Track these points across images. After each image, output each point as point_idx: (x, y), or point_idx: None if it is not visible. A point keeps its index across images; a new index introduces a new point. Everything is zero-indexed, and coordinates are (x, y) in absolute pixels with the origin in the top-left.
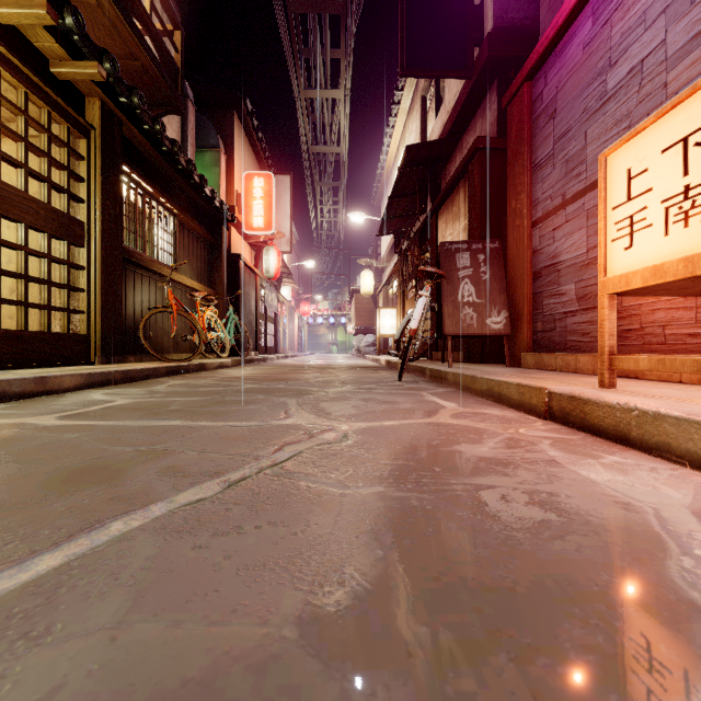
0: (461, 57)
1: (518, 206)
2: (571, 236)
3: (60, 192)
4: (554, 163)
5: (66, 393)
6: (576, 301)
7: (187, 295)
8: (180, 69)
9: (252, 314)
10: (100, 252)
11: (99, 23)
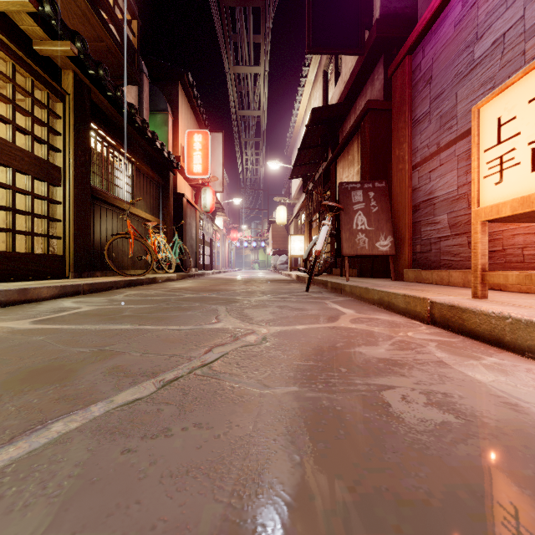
0: (355, 38)
1: (401, 153)
2: (444, 176)
3: (41, 143)
4: (430, 119)
5: (43, 301)
6: (448, 228)
7: (142, 224)
8: (136, 50)
9: (193, 240)
10: (73, 191)
11: (73, 13)
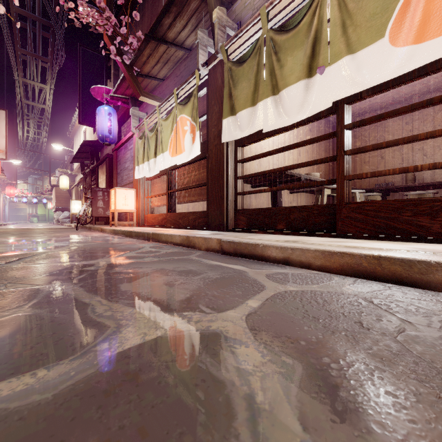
0: None
1: (115, 182)
2: None
3: None
4: (120, 176)
5: None
6: None
7: None
8: None
9: None
10: None
11: None
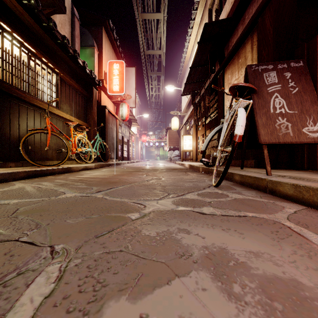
0: None
1: None
2: None
3: None
4: None
5: None
6: None
7: (64, 123)
8: None
9: (114, 139)
10: None
11: None
